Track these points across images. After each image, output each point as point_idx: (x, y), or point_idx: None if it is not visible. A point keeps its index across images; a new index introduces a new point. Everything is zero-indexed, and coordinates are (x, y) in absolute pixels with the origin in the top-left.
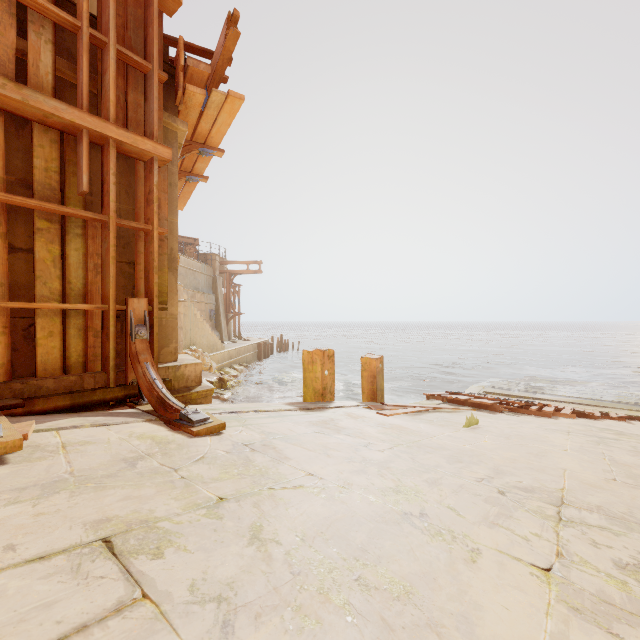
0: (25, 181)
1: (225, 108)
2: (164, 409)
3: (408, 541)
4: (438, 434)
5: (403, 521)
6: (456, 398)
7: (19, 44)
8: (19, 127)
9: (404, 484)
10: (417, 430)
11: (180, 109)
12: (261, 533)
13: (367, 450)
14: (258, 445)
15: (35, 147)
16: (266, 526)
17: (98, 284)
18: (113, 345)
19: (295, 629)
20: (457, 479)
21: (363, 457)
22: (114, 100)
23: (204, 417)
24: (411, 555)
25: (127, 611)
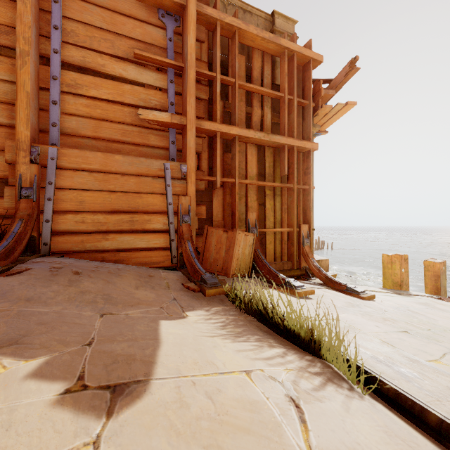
0: (260, 173)
1: (341, 111)
2: (332, 283)
3: None
4: None
5: None
6: None
7: (261, 113)
8: (259, 150)
9: None
10: None
11: (314, 118)
12: None
13: None
14: (405, 310)
15: (266, 157)
16: None
17: (285, 218)
18: (295, 248)
19: None
20: None
21: None
22: (296, 127)
23: (362, 290)
24: None
25: None
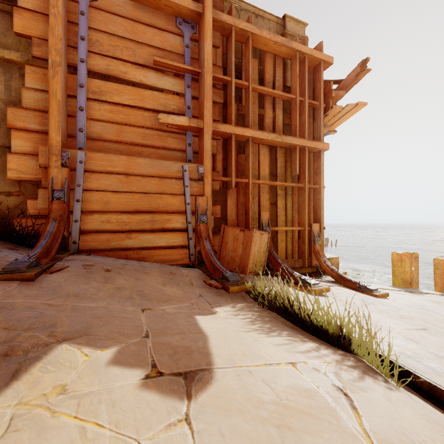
0: (272, 173)
1: (351, 111)
2: (344, 281)
3: None
4: None
5: None
6: None
7: (273, 115)
8: (270, 150)
9: None
10: None
11: (324, 118)
12: None
13: None
14: (419, 308)
15: (277, 158)
16: None
17: (296, 217)
18: (307, 247)
19: None
20: None
21: None
22: (307, 127)
23: (375, 288)
24: None
25: None
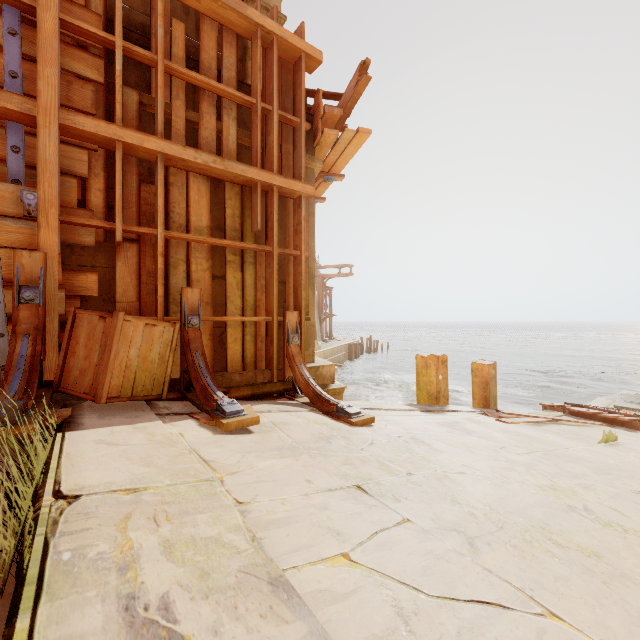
0: (219, 226)
1: (353, 142)
2: (321, 402)
3: (581, 525)
4: (572, 446)
5: (570, 511)
6: (582, 411)
7: (218, 126)
8: (216, 187)
9: (557, 484)
10: (547, 440)
11: (316, 149)
12: (457, 499)
13: (506, 452)
14: (408, 438)
15: (226, 200)
16: (457, 495)
17: (263, 300)
18: (276, 349)
19: (519, 556)
20: (611, 488)
21: (506, 458)
22: (276, 155)
23: (357, 411)
24: (589, 534)
25: (405, 525)
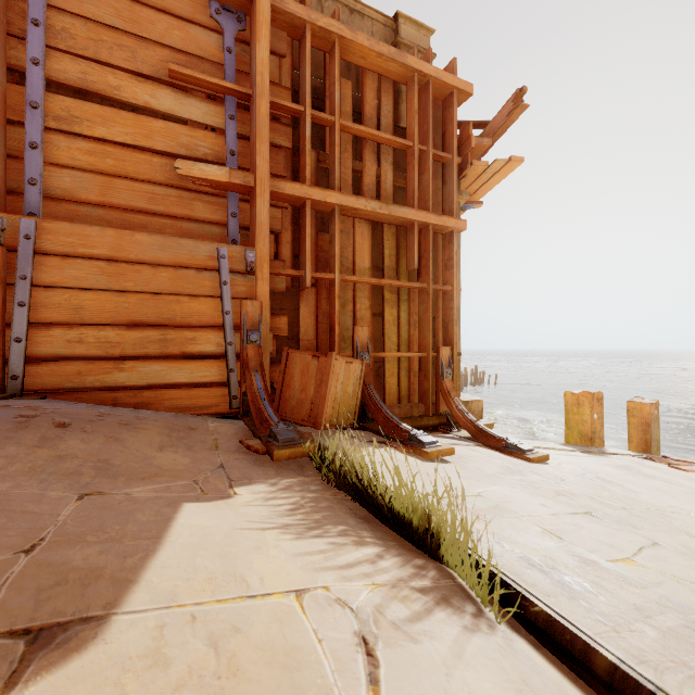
0: (377, 266)
1: (501, 171)
2: (485, 437)
3: None
4: None
5: None
6: None
7: (377, 172)
8: (374, 229)
9: None
10: None
11: (461, 181)
12: (691, 534)
13: None
14: (593, 477)
15: (384, 241)
16: (689, 531)
17: (415, 336)
18: (431, 383)
19: None
20: None
21: None
22: (431, 194)
23: (530, 448)
24: None
25: (660, 547)
